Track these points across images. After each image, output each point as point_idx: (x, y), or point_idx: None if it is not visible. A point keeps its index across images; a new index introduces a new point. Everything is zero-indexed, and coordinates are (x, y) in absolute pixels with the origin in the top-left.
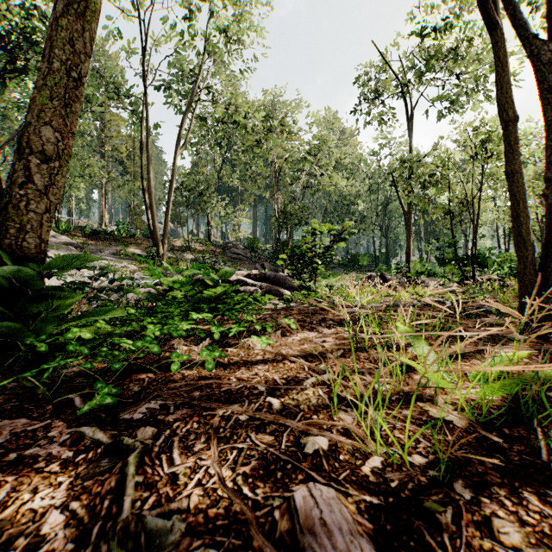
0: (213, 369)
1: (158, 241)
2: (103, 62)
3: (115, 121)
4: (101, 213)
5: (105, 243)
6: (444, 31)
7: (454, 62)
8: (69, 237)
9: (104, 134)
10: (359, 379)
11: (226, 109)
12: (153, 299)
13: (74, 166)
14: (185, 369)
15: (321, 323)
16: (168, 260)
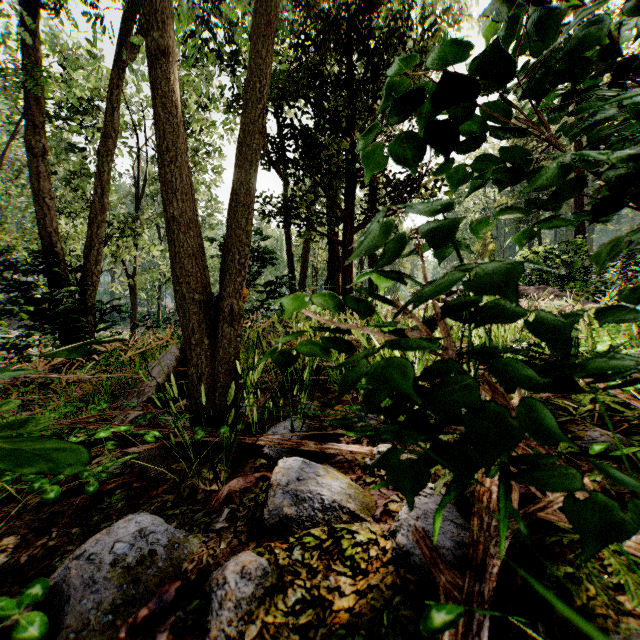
0: None
1: None
2: None
3: None
4: None
5: None
6: None
7: None
8: None
9: None
10: None
11: None
12: None
13: None
14: None
15: None
16: None
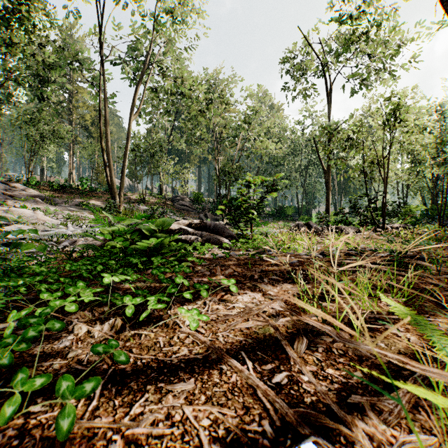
0: (69, 433)
1: (115, 195)
2: (67, 40)
3: (81, 93)
4: (69, 171)
5: (70, 196)
6: (358, 18)
7: (367, 45)
8: (38, 191)
9: (72, 105)
10: (371, 446)
11: (174, 82)
12: (92, 249)
13: (43, 129)
14: (44, 399)
15: (263, 279)
16: (124, 210)
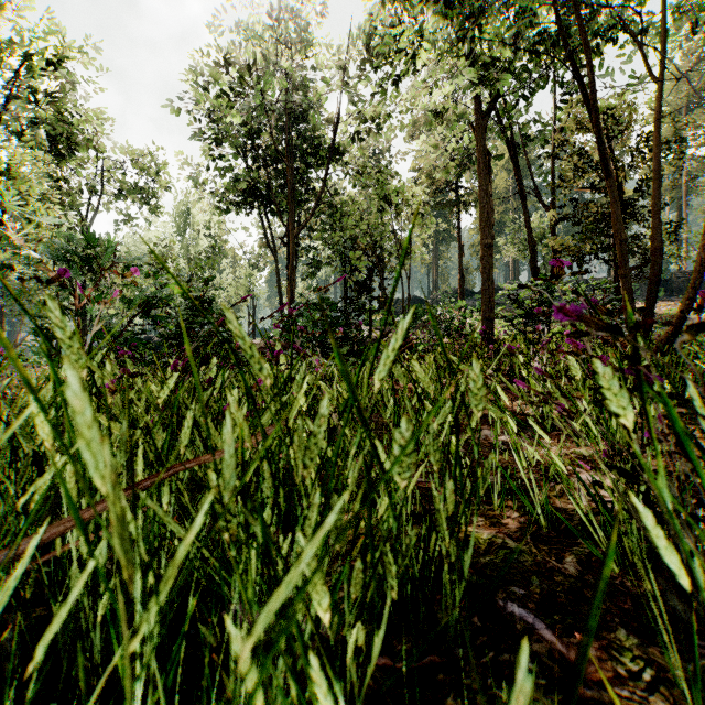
0: None
1: None
2: None
3: None
4: None
5: None
6: None
7: None
8: None
9: None
10: None
11: None
12: None
13: None
14: None
15: None
16: None
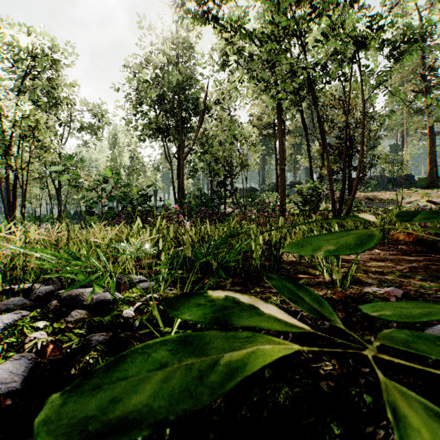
0: None
1: None
2: None
3: None
4: None
5: None
6: None
7: None
8: None
9: None
10: None
11: None
12: None
13: None
14: None
15: None
16: None
